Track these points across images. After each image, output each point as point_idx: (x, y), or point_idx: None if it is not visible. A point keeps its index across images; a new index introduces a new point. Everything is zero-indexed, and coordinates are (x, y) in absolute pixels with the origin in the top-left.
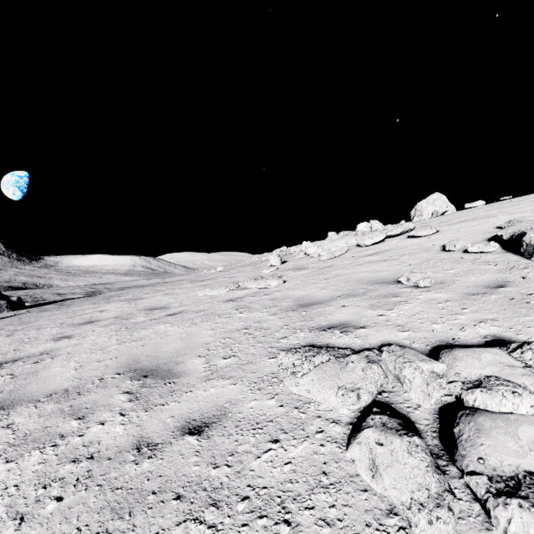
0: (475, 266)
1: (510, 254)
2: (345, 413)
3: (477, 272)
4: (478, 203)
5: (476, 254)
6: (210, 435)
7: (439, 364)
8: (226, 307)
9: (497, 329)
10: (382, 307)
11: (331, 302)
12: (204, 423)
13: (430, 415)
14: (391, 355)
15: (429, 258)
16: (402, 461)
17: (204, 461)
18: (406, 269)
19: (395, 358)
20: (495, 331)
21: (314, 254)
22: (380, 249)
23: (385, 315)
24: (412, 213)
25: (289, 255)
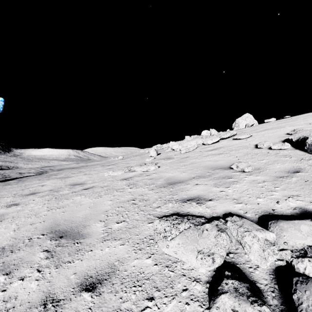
0: (277, 158)
1: (298, 150)
2: (203, 272)
3: (280, 162)
4: (272, 119)
5: (277, 150)
6: (101, 291)
7: (270, 233)
8: (121, 184)
9: (301, 202)
10: (222, 185)
11: (189, 181)
12: (97, 280)
13: (267, 275)
14: (234, 225)
15: (248, 152)
16: None
17: None
18: (235, 159)
19: (237, 227)
20: (300, 204)
21: (177, 149)
22: (217, 147)
23: (225, 191)
24: (233, 125)
25: (161, 150)
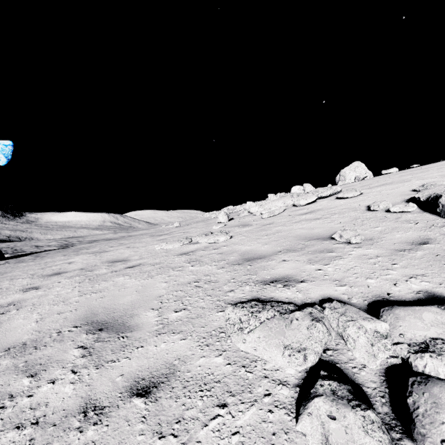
0: (398, 224)
1: (427, 213)
2: (292, 373)
3: (401, 230)
4: (393, 170)
5: (398, 213)
6: (158, 397)
7: (381, 323)
8: (179, 260)
9: (428, 284)
10: (319, 262)
11: (273, 256)
12: (152, 383)
13: (376, 376)
14: (334, 313)
15: (356, 216)
16: (358, 441)
17: (150, 430)
18: (338, 226)
19: (338, 316)
20: (426, 287)
21: (256, 212)
22: (313, 209)
23: (323, 270)
24: (337, 178)
25: (235, 213)
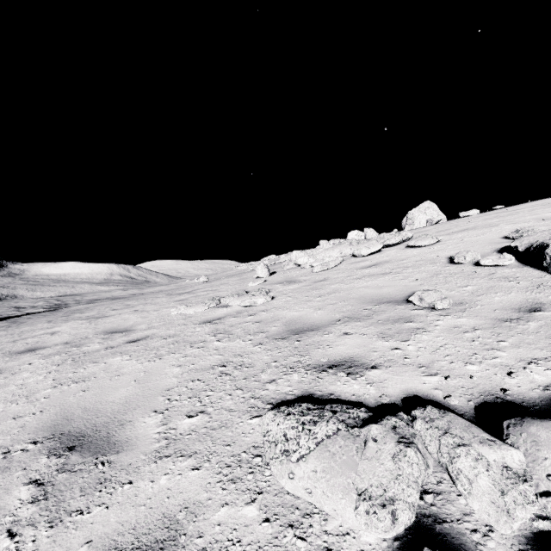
0: (494, 282)
1: (529, 268)
2: (371, 541)
3: (499, 290)
4: (473, 211)
5: (490, 267)
6: None
7: (512, 450)
8: (201, 331)
9: None
10: (395, 336)
11: (330, 327)
12: None
13: None
14: (431, 428)
15: (437, 271)
16: None
17: None
18: (414, 284)
19: (439, 434)
20: None
21: (305, 264)
22: (378, 260)
23: (401, 349)
24: (404, 221)
25: (277, 265)
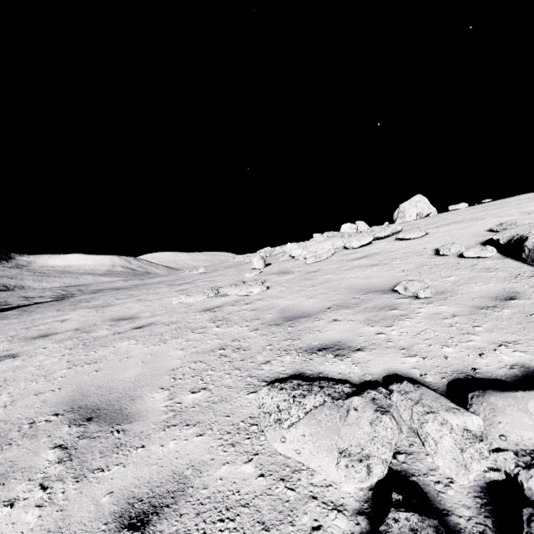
0: (475, 273)
1: (509, 259)
2: (350, 491)
3: (479, 280)
4: (461, 205)
5: (473, 259)
6: (158, 531)
7: (472, 417)
8: (202, 318)
9: (523, 355)
10: (380, 322)
11: (321, 315)
12: (152, 507)
13: (469, 498)
14: (405, 399)
15: (422, 263)
16: None
17: None
18: (400, 275)
19: (412, 404)
20: (521, 359)
21: (299, 256)
22: (368, 252)
23: (385, 334)
24: (395, 214)
25: (273, 257)
